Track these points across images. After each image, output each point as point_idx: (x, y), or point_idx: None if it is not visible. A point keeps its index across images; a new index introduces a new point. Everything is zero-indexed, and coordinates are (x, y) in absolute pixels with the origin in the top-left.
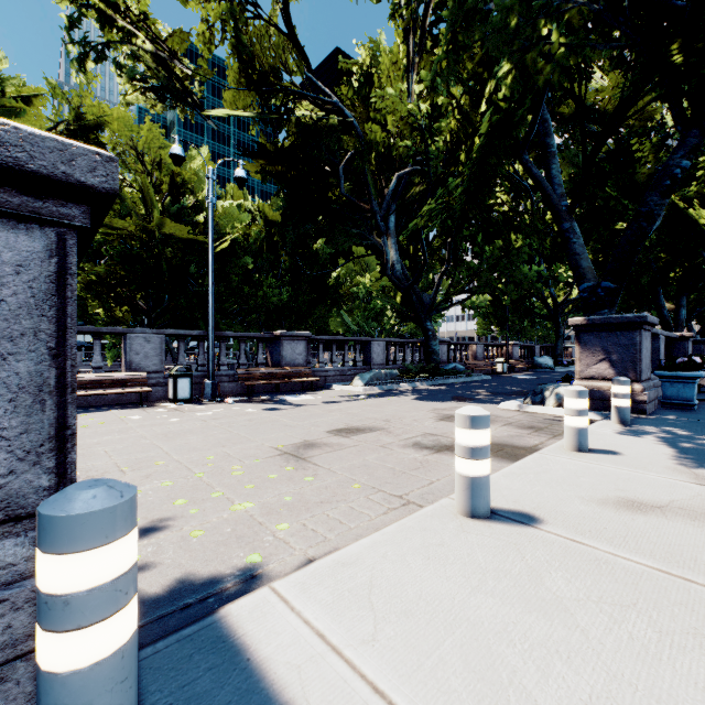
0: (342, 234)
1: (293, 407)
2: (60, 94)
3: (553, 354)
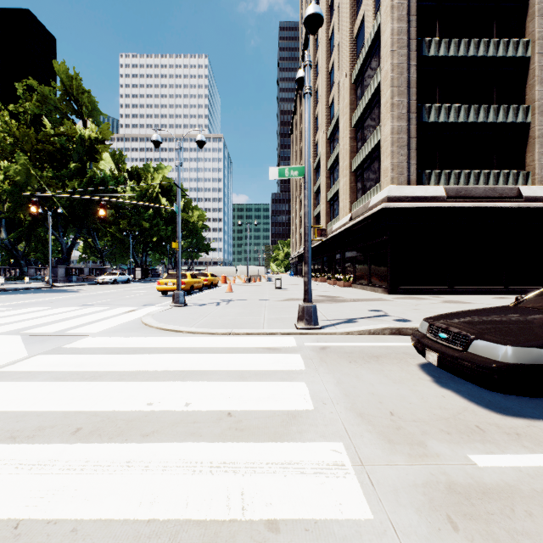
0: None
1: None
2: None
3: None
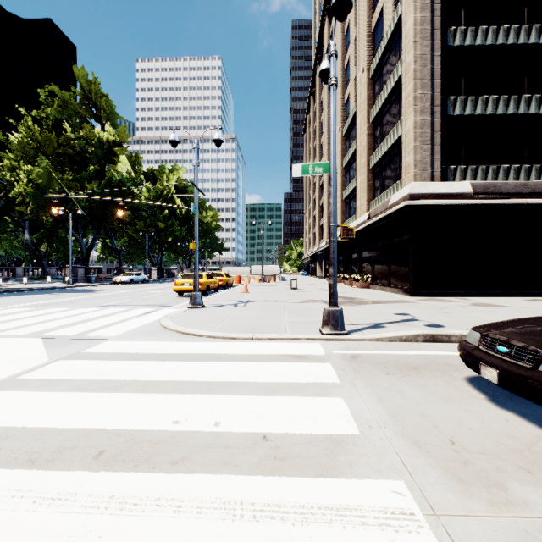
0: (0, 222)
1: None
2: None
3: None
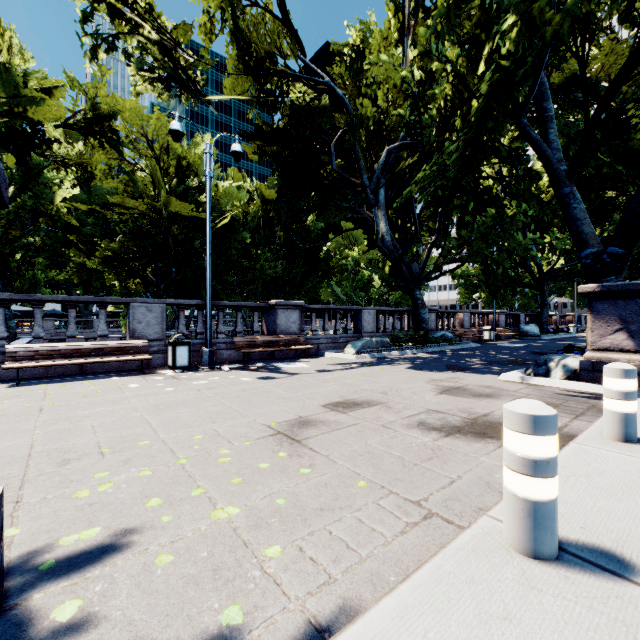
0: (333, 208)
1: (287, 375)
2: (77, 86)
3: (538, 321)
